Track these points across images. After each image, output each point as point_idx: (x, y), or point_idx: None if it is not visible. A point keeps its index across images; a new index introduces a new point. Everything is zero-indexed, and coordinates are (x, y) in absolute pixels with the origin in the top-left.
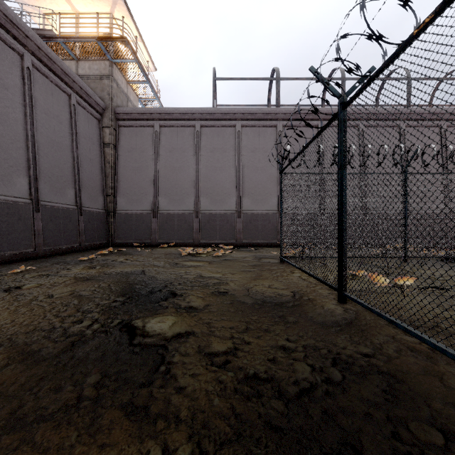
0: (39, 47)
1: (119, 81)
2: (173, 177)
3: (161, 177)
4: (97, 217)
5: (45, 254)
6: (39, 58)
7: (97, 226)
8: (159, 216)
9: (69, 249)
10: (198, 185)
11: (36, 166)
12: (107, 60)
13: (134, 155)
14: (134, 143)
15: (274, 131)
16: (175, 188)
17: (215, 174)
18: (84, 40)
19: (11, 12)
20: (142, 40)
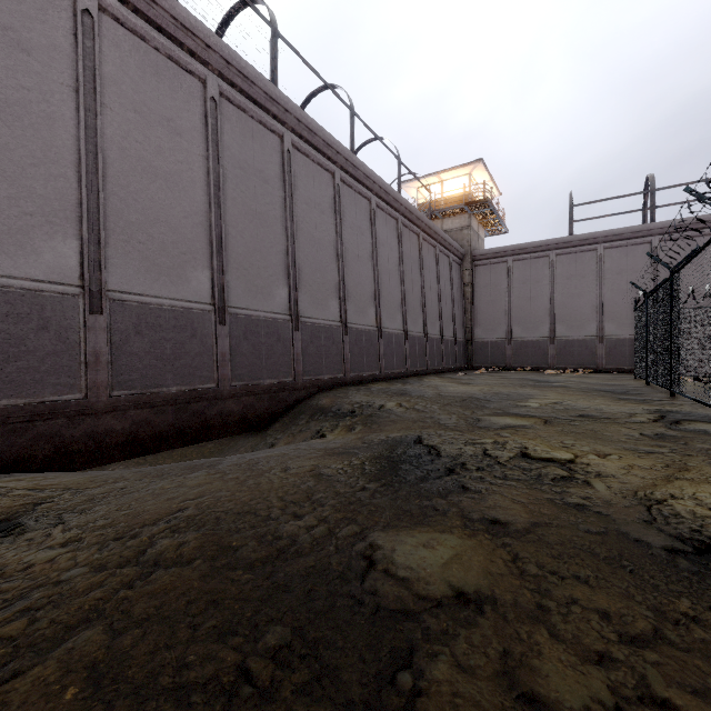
0: (442, 237)
1: (473, 226)
2: (526, 307)
3: (514, 308)
4: (462, 345)
5: (446, 370)
6: (440, 243)
7: (462, 352)
8: (513, 343)
9: (453, 369)
10: (553, 313)
11: (441, 314)
12: (467, 213)
13: (488, 290)
14: (488, 279)
15: (647, 249)
16: (528, 316)
17: (572, 301)
18: (454, 208)
19: (436, 227)
20: (492, 180)
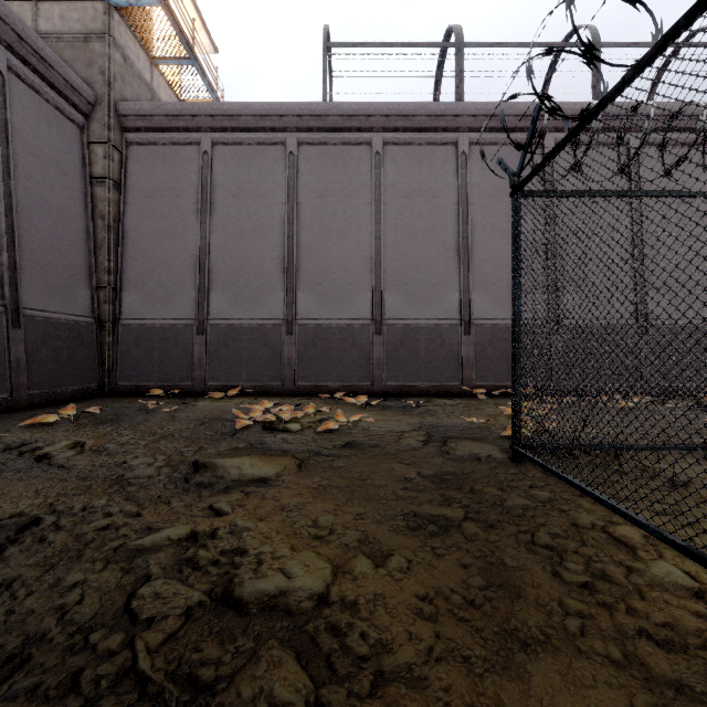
0: None
1: (129, 52)
2: (239, 249)
3: (214, 249)
4: (68, 332)
5: None
6: None
7: (68, 352)
8: (210, 331)
9: None
10: (293, 267)
11: None
12: None
13: (158, 203)
14: (158, 178)
15: (452, 155)
16: (244, 271)
17: (329, 243)
18: None
19: None
20: None
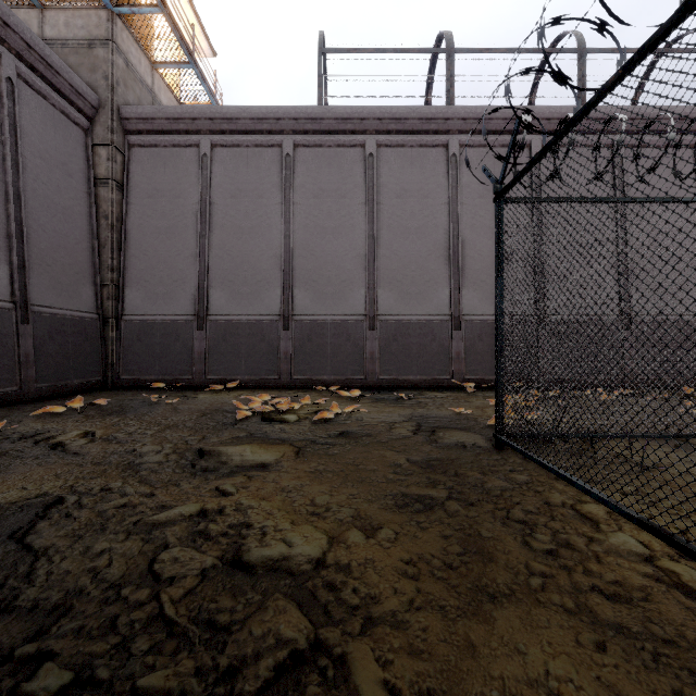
0: None
1: (131, 57)
2: (238, 248)
3: (213, 248)
4: (74, 327)
5: None
6: None
7: (73, 347)
8: (210, 326)
9: None
10: (289, 265)
11: None
12: (103, 7)
13: (159, 203)
14: (159, 179)
15: (443, 156)
16: (242, 269)
17: (324, 242)
18: None
19: None
20: None
